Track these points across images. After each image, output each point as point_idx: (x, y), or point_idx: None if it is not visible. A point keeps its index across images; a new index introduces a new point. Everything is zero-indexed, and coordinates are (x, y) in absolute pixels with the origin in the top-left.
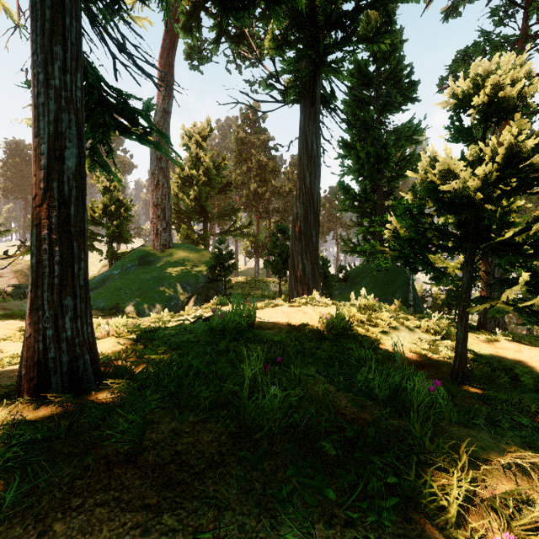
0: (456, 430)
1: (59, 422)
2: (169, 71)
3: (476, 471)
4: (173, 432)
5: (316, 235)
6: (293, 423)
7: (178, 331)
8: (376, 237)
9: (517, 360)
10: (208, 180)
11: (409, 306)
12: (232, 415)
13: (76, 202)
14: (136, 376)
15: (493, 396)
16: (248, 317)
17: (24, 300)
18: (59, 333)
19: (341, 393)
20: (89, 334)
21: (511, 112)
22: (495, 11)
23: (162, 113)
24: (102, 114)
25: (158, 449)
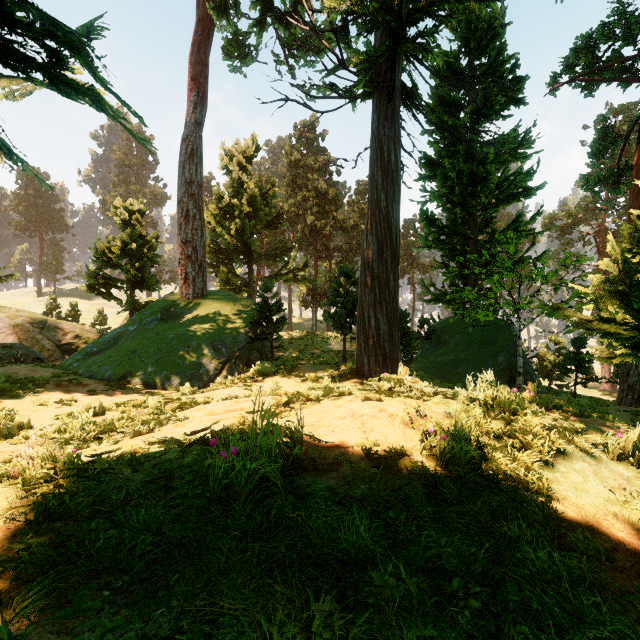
0: None
1: None
2: (202, 70)
3: None
4: None
5: (394, 280)
6: None
7: (147, 477)
8: (468, 282)
9: None
10: (253, 211)
11: (518, 374)
12: None
13: None
14: None
15: None
16: (286, 445)
17: (8, 366)
18: None
19: None
20: None
21: None
22: None
23: (193, 124)
24: None
25: None
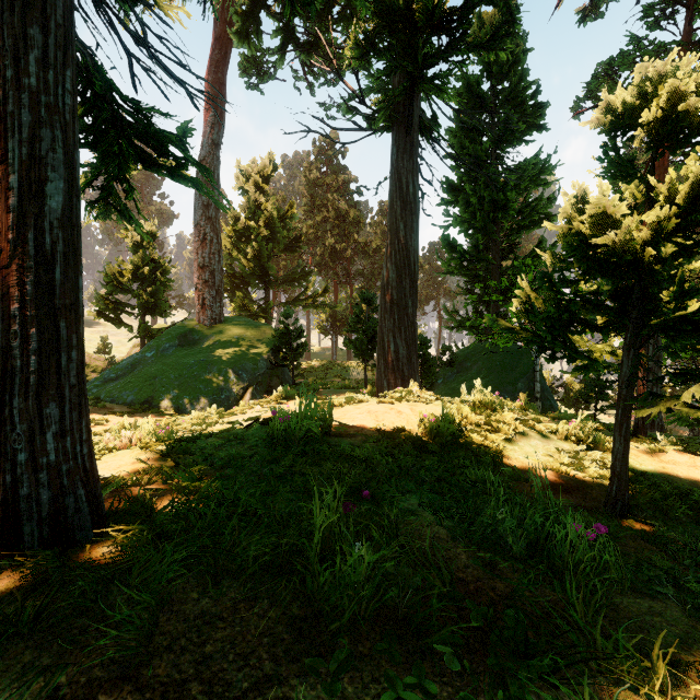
0: (632, 605)
1: (22, 605)
2: (220, 90)
3: (677, 684)
4: (203, 618)
5: (413, 306)
6: (388, 600)
7: (226, 440)
8: (490, 309)
9: (693, 479)
10: (271, 234)
11: (536, 399)
12: (296, 586)
13: (63, 261)
14: (156, 515)
15: (670, 537)
16: (321, 420)
17: None
18: (36, 458)
19: (457, 542)
20: (85, 457)
21: (695, 133)
22: (649, 10)
23: (211, 145)
24: (116, 139)
25: (176, 651)
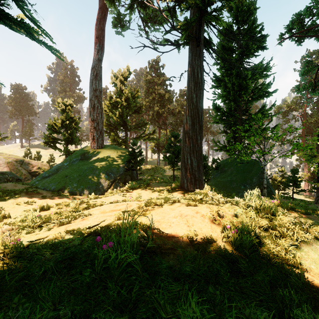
0: None
1: None
2: (101, 33)
3: None
4: None
5: (200, 139)
6: None
7: (59, 258)
8: (237, 140)
9: None
10: (127, 105)
11: (264, 188)
12: None
13: None
14: None
15: None
16: (143, 238)
17: (2, 183)
18: None
19: None
20: None
21: None
22: None
23: (97, 60)
24: None
25: None
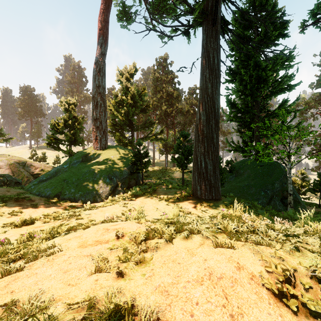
0: None
1: None
2: (105, 25)
3: None
4: None
5: (216, 137)
6: None
7: None
8: (253, 140)
9: None
10: (134, 103)
11: (289, 194)
12: None
13: None
14: None
15: None
16: None
17: None
18: None
19: None
20: None
21: None
22: None
23: (100, 54)
24: None
25: None
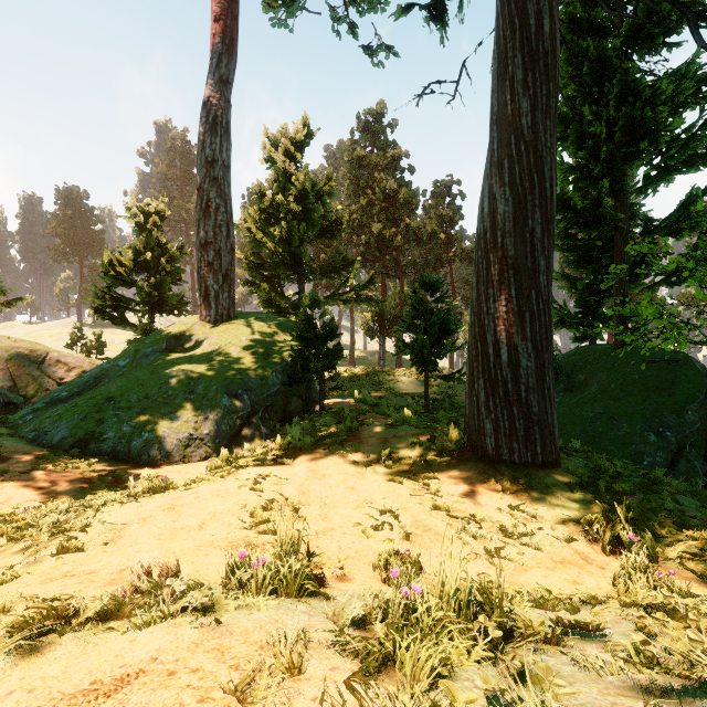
0: None
1: None
2: (229, 9)
3: None
4: None
5: (547, 270)
6: None
7: None
8: (610, 296)
9: None
10: (304, 212)
11: None
12: None
13: None
14: None
15: None
16: None
17: None
18: None
19: None
20: None
21: None
22: None
23: (217, 82)
24: None
25: None
